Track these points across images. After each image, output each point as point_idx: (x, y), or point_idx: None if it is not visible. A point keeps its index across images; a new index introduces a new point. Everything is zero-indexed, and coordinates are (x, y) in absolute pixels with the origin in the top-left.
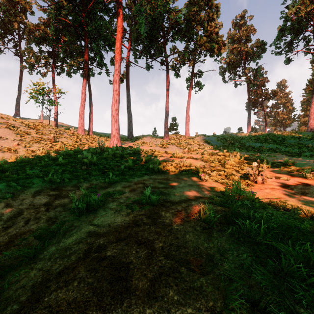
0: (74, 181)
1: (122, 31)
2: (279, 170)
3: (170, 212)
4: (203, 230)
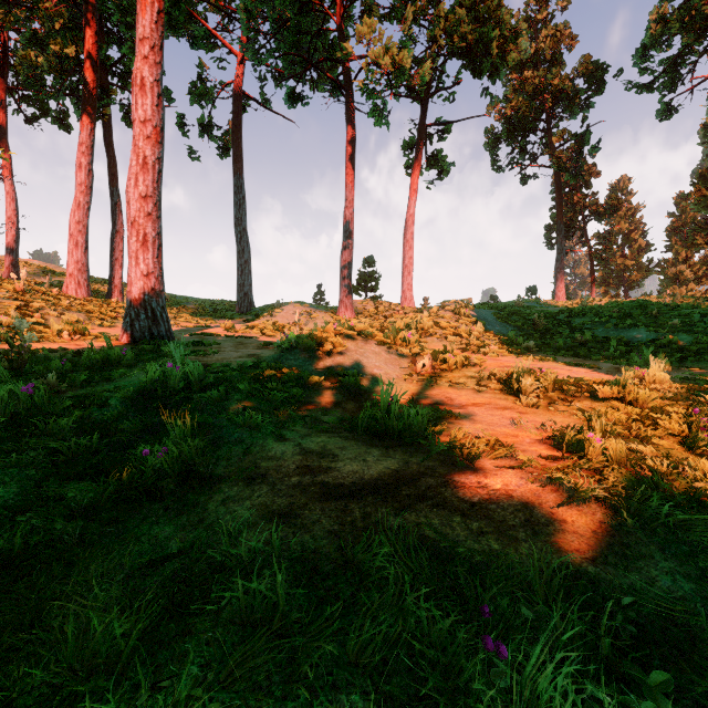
0: None
1: None
2: None
3: None
4: None
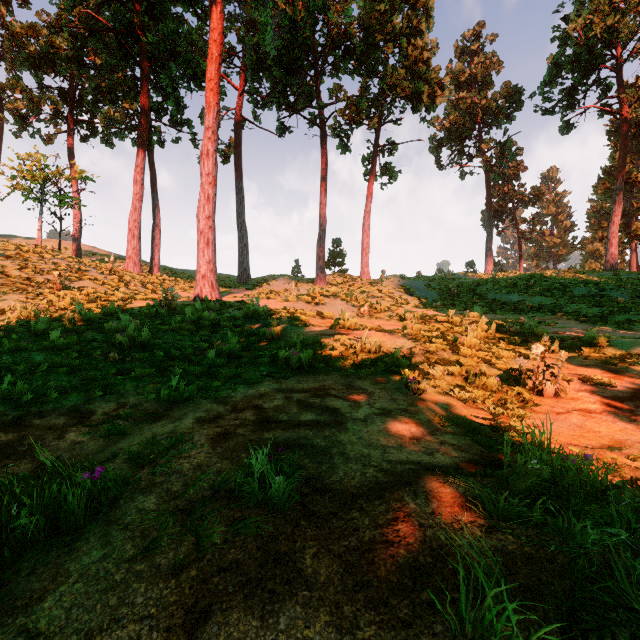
0: (77, 397)
1: (221, 40)
2: (581, 360)
3: (332, 551)
4: None
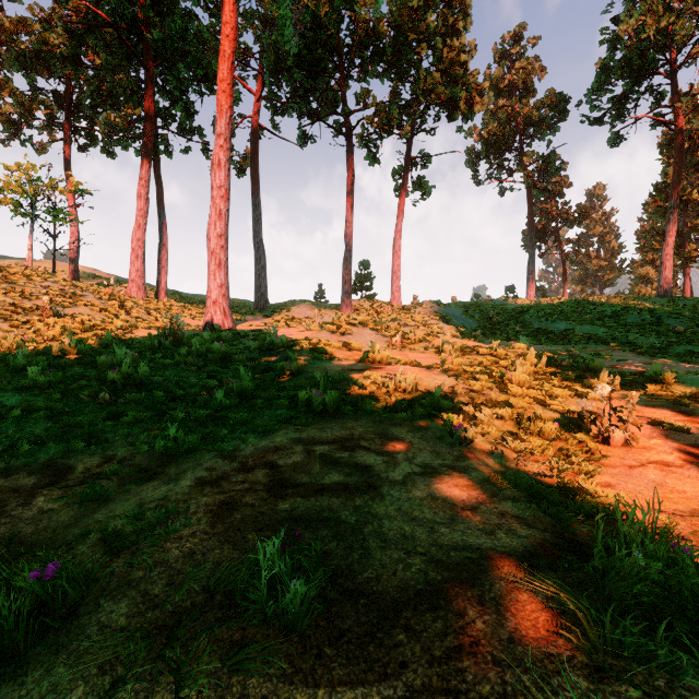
0: (55, 448)
1: (235, 35)
2: (646, 399)
3: None
4: None
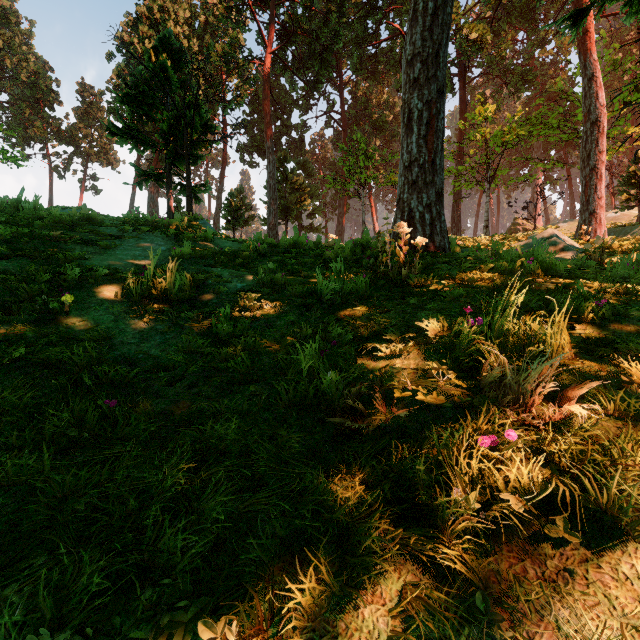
0: None
1: None
2: None
3: None
4: None
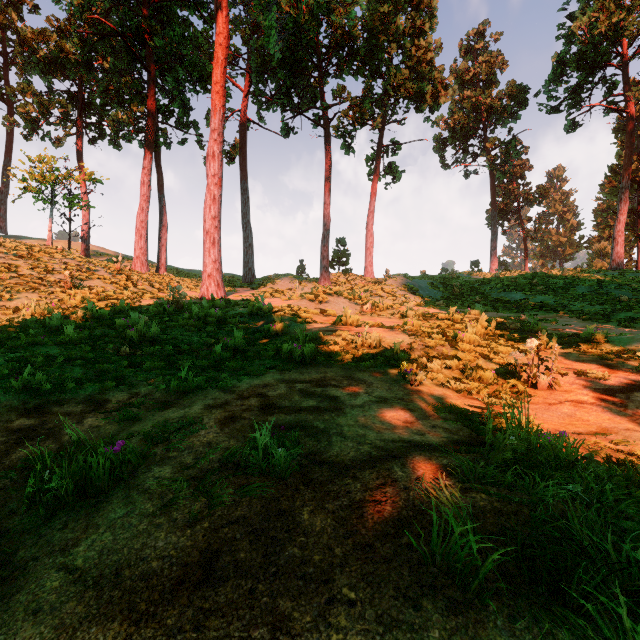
0: (92, 387)
1: (227, 44)
2: (578, 355)
3: (326, 509)
4: (449, 620)
